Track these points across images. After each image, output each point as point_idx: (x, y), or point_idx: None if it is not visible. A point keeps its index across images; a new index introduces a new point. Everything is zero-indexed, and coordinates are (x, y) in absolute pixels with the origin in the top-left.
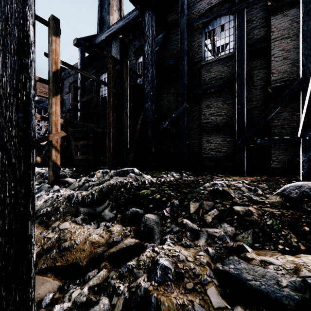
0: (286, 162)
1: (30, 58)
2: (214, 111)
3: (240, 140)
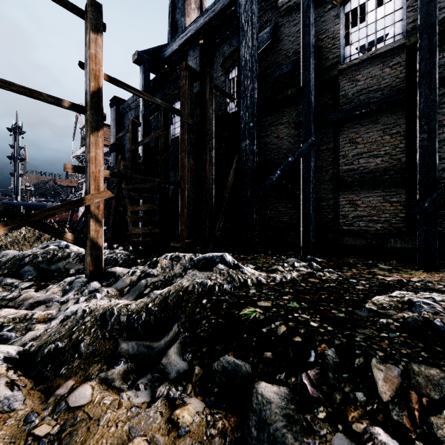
0: None
1: None
2: (364, 149)
3: (428, 201)
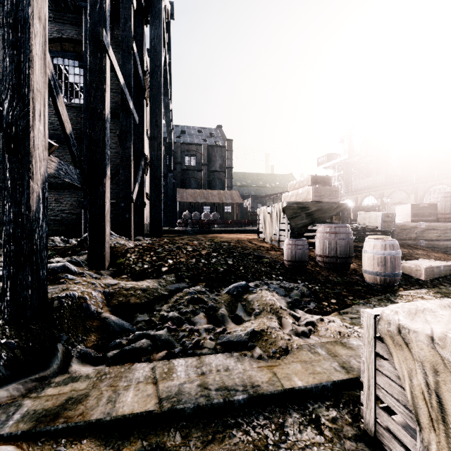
0: (134, 224)
1: None
2: None
3: (86, 201)
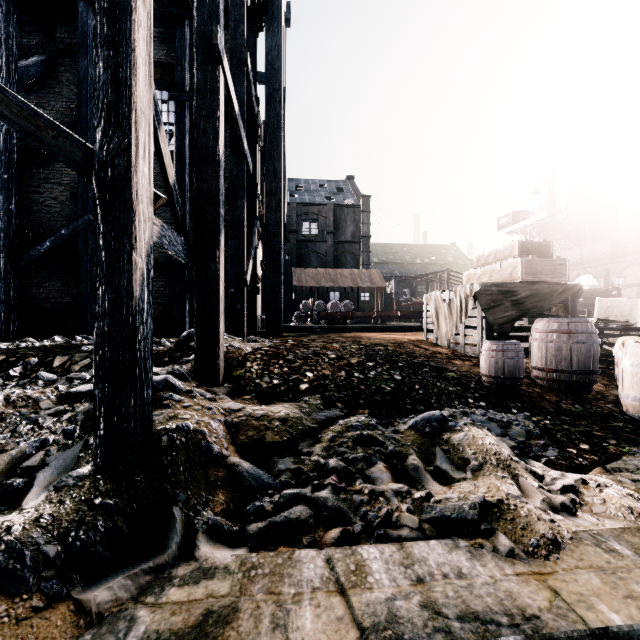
0: None
1: None
2: None
3: (179, 286)
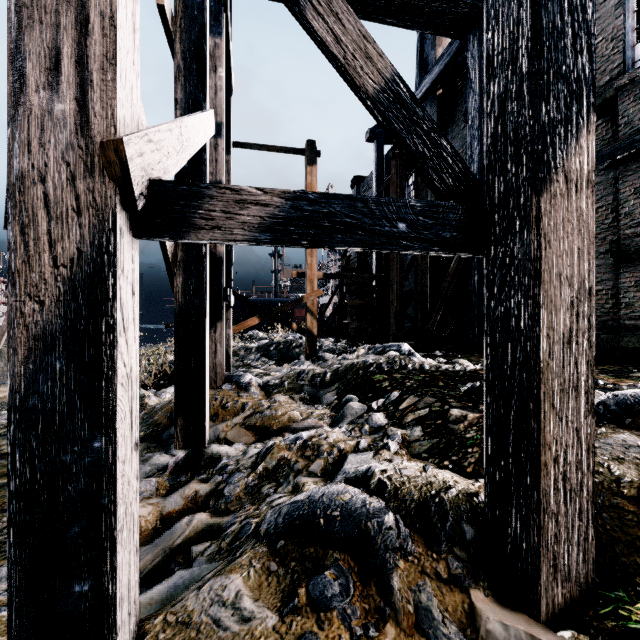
0: None
1: (203, 266)
2: None
3: None
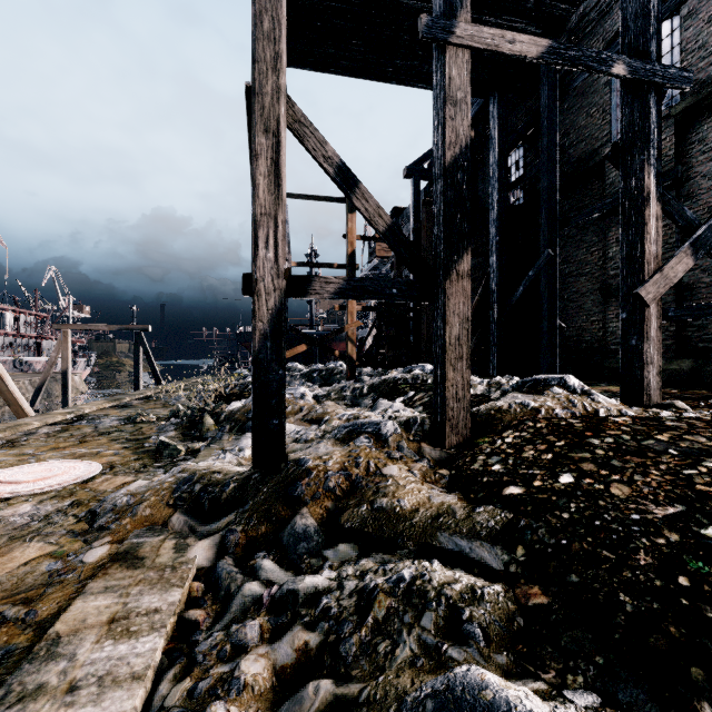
0: None
1: None
2: None
3: None
